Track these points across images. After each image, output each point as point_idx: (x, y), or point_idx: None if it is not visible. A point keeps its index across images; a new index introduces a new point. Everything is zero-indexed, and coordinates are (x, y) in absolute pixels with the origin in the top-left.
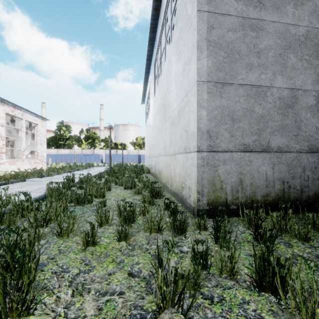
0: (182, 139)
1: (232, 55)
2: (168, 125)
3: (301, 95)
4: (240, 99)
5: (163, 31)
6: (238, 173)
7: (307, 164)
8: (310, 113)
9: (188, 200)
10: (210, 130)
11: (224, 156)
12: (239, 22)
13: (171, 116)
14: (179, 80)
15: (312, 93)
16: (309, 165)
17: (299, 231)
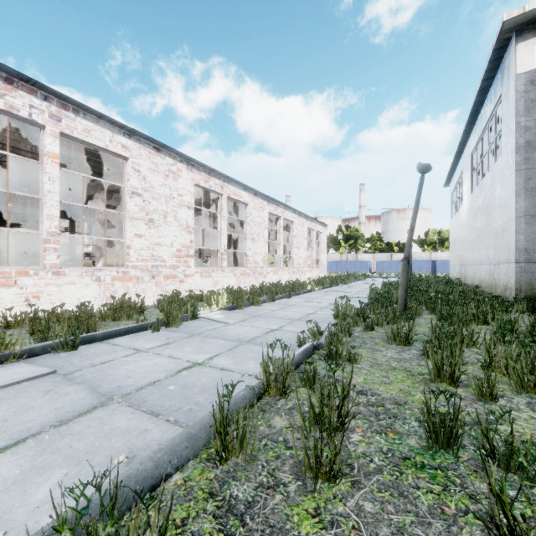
0: (505, 252)
1: None
2: (492, 236)
3: None
4: None
5: (485, 132)
6: None
7: None
8: None
9: (509, 297)
10: (527, 248)
11: None
12: None
13: (495, 229)
14: (503, 205)
15: None
16: None
17: None
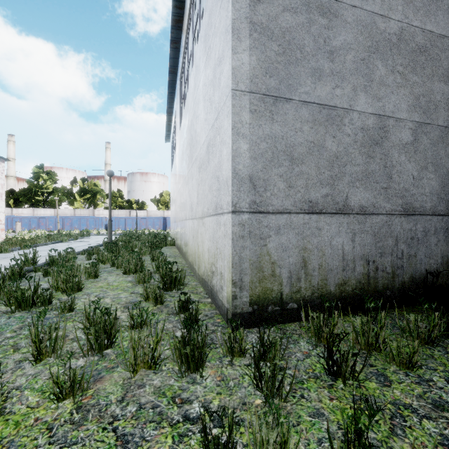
0: (212, 192)
1: (290, 51)
2: (195, 170)
3: (392, 126)
4: (304, 127)
5: (190, 25)
6: (299, 248)
7: (401, 232)
8: (405, 155)
9: (219, 294)
10: (254, 175)
11: (278, 221)
12: None
13: (198, 156)
14: (208, 96)
15: (408, 124)
16: (404, 234)
17: (400, 352)
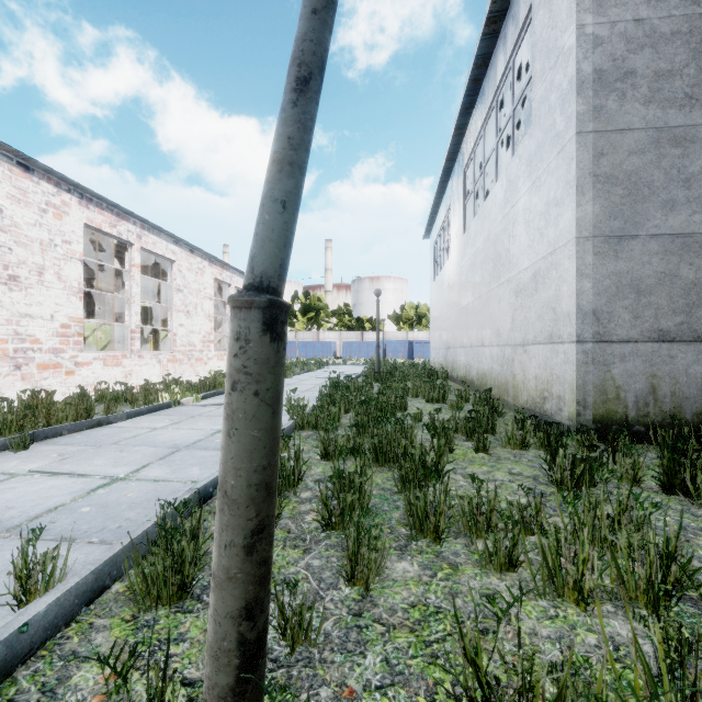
0: (542, 321)
1: (637, 191)
2: (508, 293)
3: None
4: (652, 259)
5: (490, 118)
6: (647, 375)
7: None
8: None
9: (556, 416)
10: (598, 309)
11: (622, 349)
12: (651, 137)
13: (515, 279)
14: (536, 225)
15: None
16: None
17: None
